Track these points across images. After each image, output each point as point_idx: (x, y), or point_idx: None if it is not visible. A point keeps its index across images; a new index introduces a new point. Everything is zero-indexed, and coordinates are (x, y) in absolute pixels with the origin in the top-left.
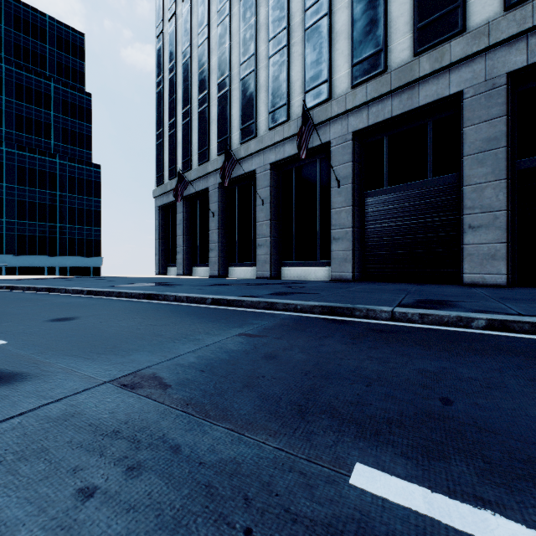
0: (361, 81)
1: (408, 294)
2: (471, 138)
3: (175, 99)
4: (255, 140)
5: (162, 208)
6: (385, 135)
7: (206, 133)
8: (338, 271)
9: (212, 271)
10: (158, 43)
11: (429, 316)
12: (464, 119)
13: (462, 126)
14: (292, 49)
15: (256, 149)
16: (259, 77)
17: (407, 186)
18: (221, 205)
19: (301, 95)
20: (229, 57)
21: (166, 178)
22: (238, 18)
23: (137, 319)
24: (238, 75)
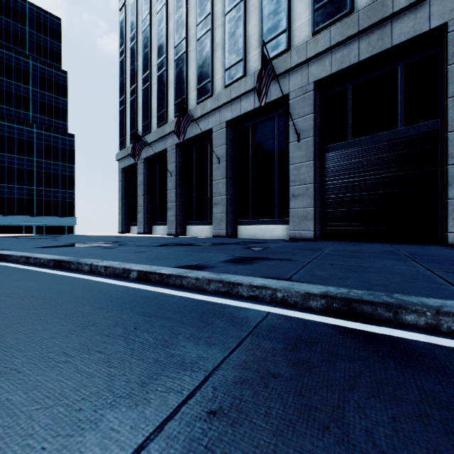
0: (323, 26)
1: (416, 261)
2: None
3: (136, 66)
4: (211, 98)
5: (124, 170)
6: (349, 84)
7: (164, 96)
8: (298, 230)
9: (170, 230)
10: (121, 15)
11: None
12: (449, 55)
13: (445, 64)
14: (249, 3)
15: (212, 107)
16: (215, 36)
17: (374, 137)
18: (178, 165)
19: (258, 48)
20: (186, 19)
21: (128, 142)
22: None
23: None
24: (194, 36)
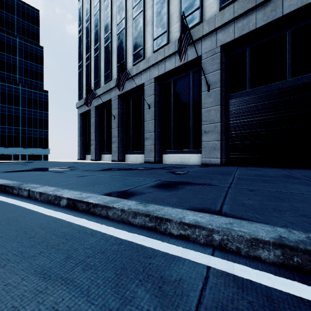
0: (228, 3)
1: None
2: None
3: (89, 40)
4: (143, 61)
5: (82, 115)
6: (247, 47)
7: (109, 61)
8: (208, 157)
9: (113, 157)
10: (79, 4)
11: None
12: None
13: None
14: None
15: (144, 67)
16: (146, 15)
17: (267, 87)
18: (120, 111)
19: (178, 23)
20: (125, 4)
21: (84, 95)
22: None
23: None
24: (131, 16)
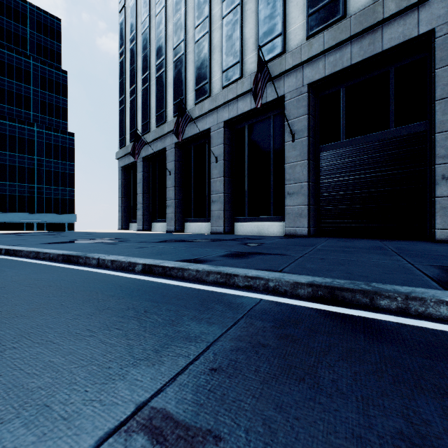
0: (317, 31)
1: (401, 255)
2: (444, 80)
3: (135, 67)
4: (208, 99)
5: (124, 168)
6: (342, 86)
7: (163, 96)
8: (293, 226)
9: (168, 227)
10: (121, 17)
11: None
12: (436, 59)
13: (433, 69)
14: (245, 7)
15: (210, 108)
16: (212, 38)
17: (366, 138)
18: (177, 164)
19: (254, 51)
20: (185, 22)
21: (127, 141)
22: None
23: None
24: (193, 39)
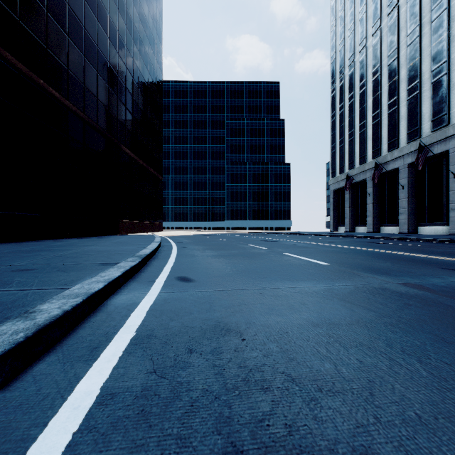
0: None
1: None
2: None
3: (343, 126)
4: (397, 150)
5: (334, 191)
6: None
7: (364, 146)
8: (454, 229)
9: (368, 229)
10: (332, 92)
11: (426, 239)
12: None
13: None
14: (423, 94)
15: (398, 156)
16: (400, 111)
17: None
18: (374, 189)
19: (428, 122)
20: (380, 100)
21: (337, 173)
22: (386, 76)
23: (344, 238)
24: (386, 111)
